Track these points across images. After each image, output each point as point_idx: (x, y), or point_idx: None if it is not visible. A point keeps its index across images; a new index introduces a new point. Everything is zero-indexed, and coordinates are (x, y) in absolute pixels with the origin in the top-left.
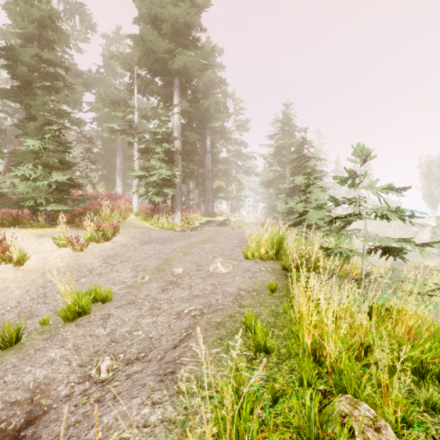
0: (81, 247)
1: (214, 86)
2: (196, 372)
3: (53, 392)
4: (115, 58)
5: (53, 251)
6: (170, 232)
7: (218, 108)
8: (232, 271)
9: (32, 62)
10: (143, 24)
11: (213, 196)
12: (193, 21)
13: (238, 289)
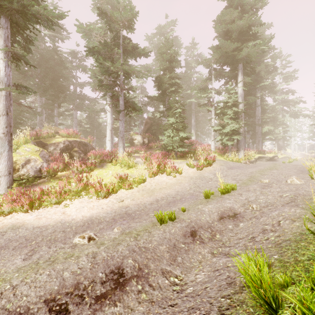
0: (200, 168)
1: (263, 55)
2: (308, 207)
3: (237, 210)
4: (201, 63)
5: (188, 170)
6: (239, 163)
7: (267, 71)
8: (304, 183)
9: (168, 81)
10: (221, 40)
11: (262, 138)
12: (254, 22)
13: (314, 190)
